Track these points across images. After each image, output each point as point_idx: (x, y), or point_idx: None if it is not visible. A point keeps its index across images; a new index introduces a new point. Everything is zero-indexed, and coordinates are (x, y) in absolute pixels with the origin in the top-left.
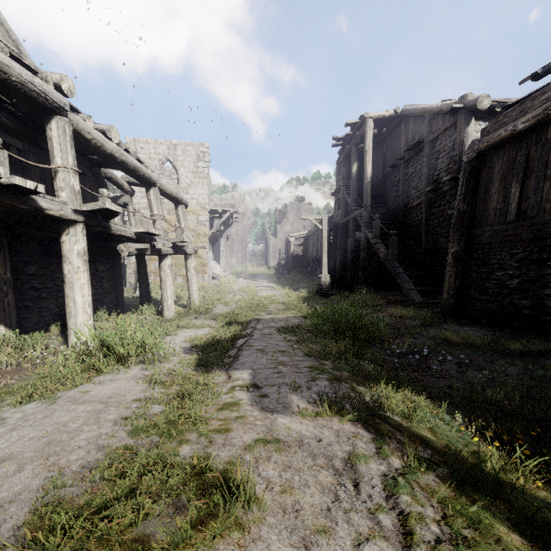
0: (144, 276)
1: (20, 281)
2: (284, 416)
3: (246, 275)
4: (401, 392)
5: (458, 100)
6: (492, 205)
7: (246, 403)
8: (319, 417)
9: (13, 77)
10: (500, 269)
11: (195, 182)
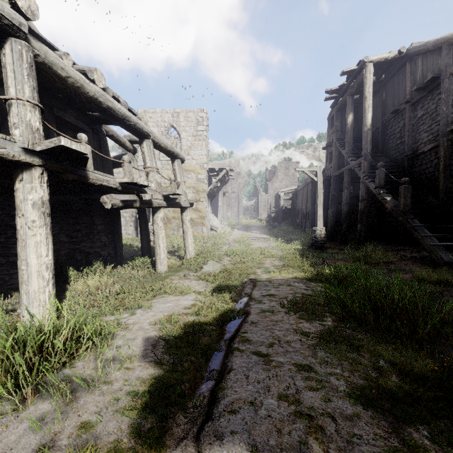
0: (144, 229)
1: (4, 235)
2: None
3: (240, 226)
4: None
5: None
6: None
7: None
8: None
9: None
10: None
11: (195, 144)
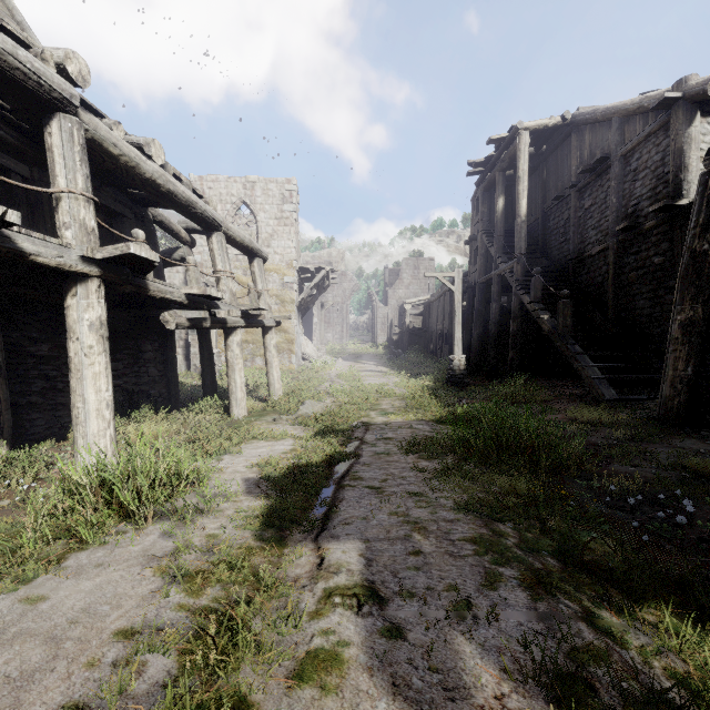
0: (208, 358)
1: (23, 366)
2: None
3: (347, 355)
4: None
5: (672, 87)
6: None
7: (357, 659)
8: None
9: None
10: None
11: (279, 231)
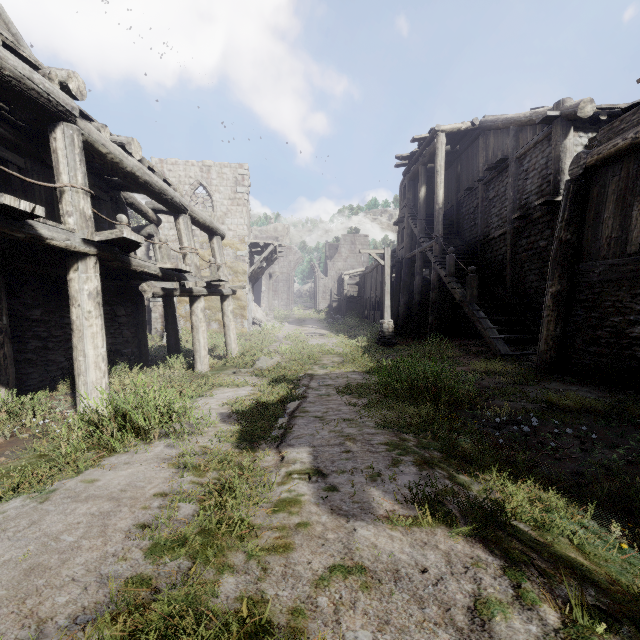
0: (172, 322)
1: (20, 328)
2: (366, 524)
3: (292, 319)
4: (522, 484)
5: (553, 107)
6: (604, 233)
7: (309, 500)
8: (418, 528)
9: (5, 70)
10: (617, 313)
11: (233, 210)
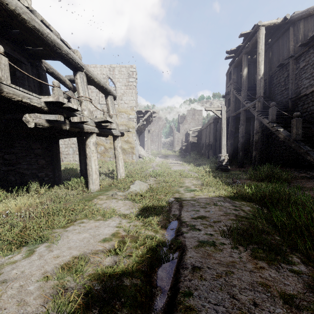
0: (83, 154)
1: None
2: None
3: (161, 155)
4: None
5: None
6: None
7: None
8: None
9: None
10: None
11: (127, 92)
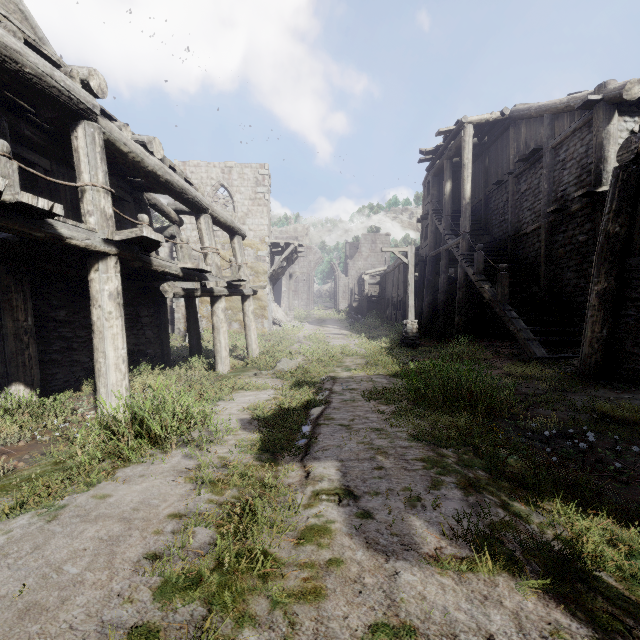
0: (194, 322)
1: (46, 328)
2: (411, 566)
3: (312, 319)
4: (594, 518)
5: (594, 90)
6: None
7: (341, 530)
8: (475, 575)
9: (26, 67)
10: None
11: (254, 210)
